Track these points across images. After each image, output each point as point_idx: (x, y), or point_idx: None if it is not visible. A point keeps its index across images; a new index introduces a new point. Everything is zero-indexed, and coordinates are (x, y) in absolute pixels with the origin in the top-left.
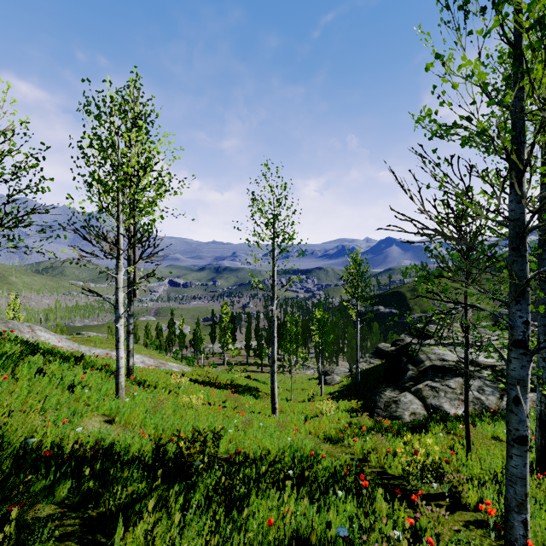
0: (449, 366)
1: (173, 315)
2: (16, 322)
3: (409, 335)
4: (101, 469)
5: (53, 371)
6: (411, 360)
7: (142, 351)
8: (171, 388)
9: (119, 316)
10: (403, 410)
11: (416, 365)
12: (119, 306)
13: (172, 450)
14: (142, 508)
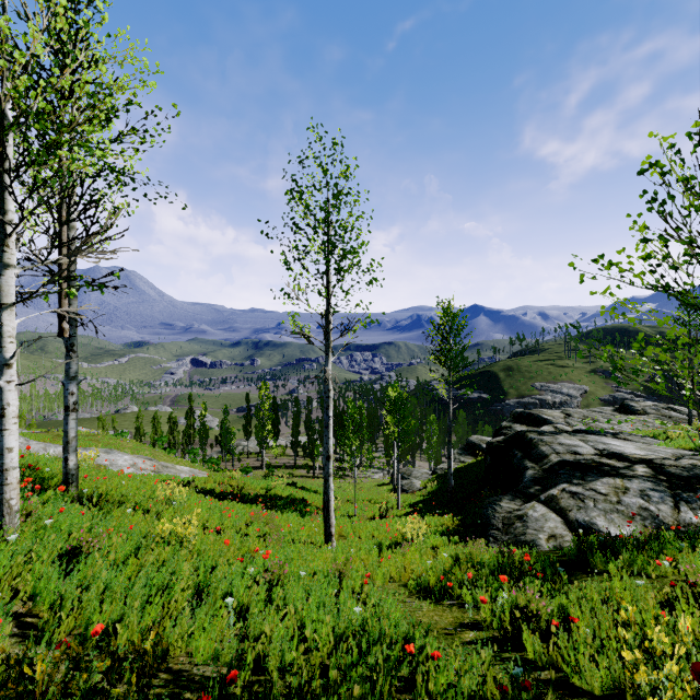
0: (585, 461)
1: (192, 401)
2: None
3: (513, 423)
4: None
5: None
6: (528, 454)
7: (141, 450)
8: (149, 506)
9: (2, 362)
10: (536, 532)
11: (537, 461)
12: (4, 342)
13: None
14: None
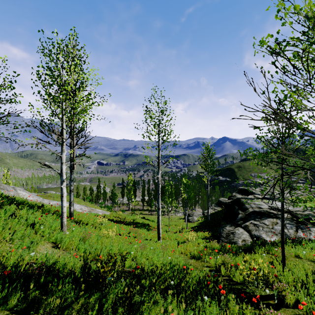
0: (263, 211)
1: (99, 181)
2: (5, 185)
3: (237, 193)
4: (45, 282)
5: (21, 215)
6: (240, 208)
7: (81, 202)
8: (96, 225)
9: (62, 180)
10: (238, 238)
11: (244, 211)
12: (63, 174)
13: (94, 266)
14: (68, 314)
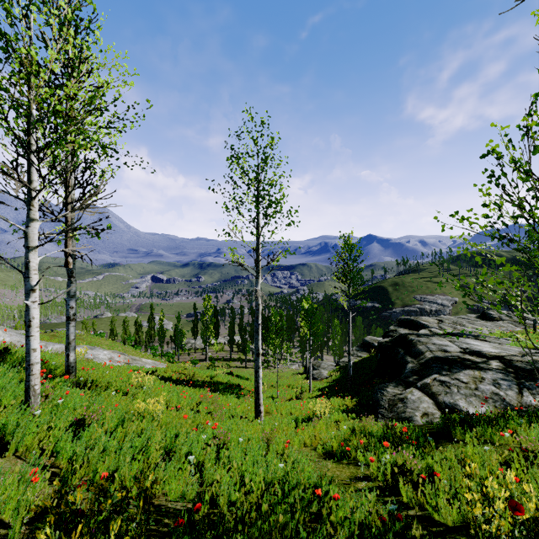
0: (452, 357)
1: (153, 309)
2: None
3: (398, 327)
4: None
5: None
6: (409, 352)
7: (115, 346)
8: (127, 390)
9: (29, 288)
10: (413, 410)
11: (416, 357)
12: (31, 274)
13: None
14: None
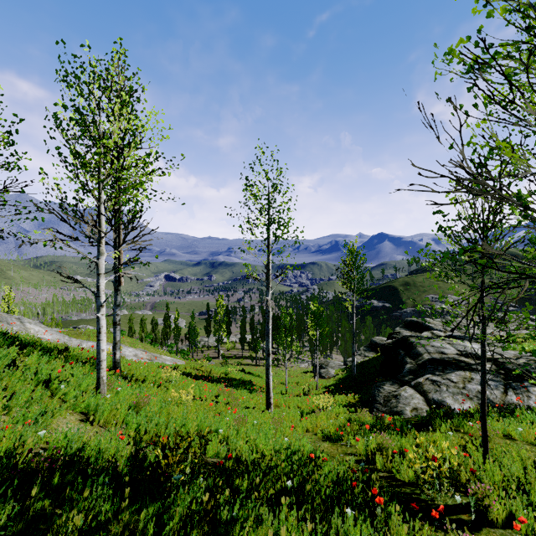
0: (448, 359)
1: (168, 308)
2: (5, 315)
3: (404, 328)
4: (62, 483)
5: (27, 365)
6: (409, 353)
7: (136, 344)
8: (160, 382)
9: (100, 304)
10: (404, 405)
11: (414, 358)
12: (101, 294)
13: (152, 455)
14: None
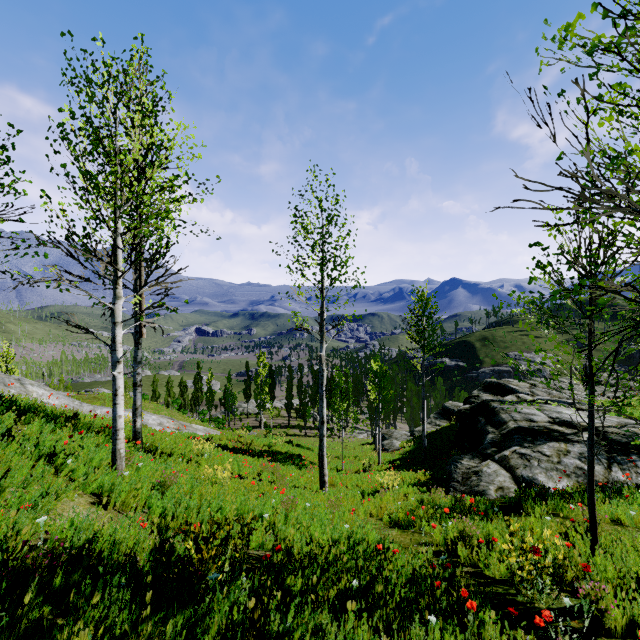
0: (538, 428)
1: (200, 368)
2: (1, 375)
3: (483, 391)
4: (66, 584)
5: (26, 434)
6: (490, 421)
7: (161, 410)
8: (190, 456)
9: (116, 360)
10: (488, 484)
11: (497, 427)
12: (117, 347)
13: (182, 547)
14: None
